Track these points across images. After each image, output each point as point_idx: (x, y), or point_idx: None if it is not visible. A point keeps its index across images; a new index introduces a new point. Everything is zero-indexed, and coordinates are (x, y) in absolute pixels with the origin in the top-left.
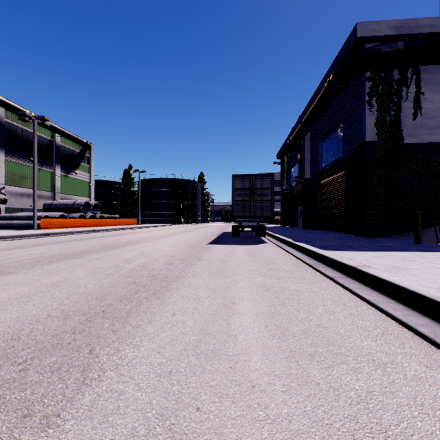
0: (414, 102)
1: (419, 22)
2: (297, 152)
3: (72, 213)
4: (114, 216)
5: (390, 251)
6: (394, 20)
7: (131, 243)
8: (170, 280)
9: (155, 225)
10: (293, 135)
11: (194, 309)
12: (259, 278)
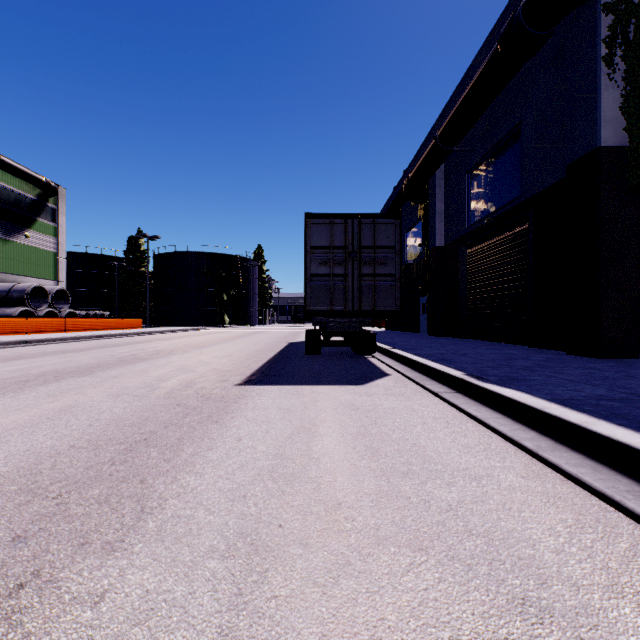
0: None
1: None
2: (419, 202)
3: (6, 307)
4: (100, 313)
5: None
6: None
7: (38, 380)
8: None
9: (173, 330)
10: (417, 166)
11: None
12: None
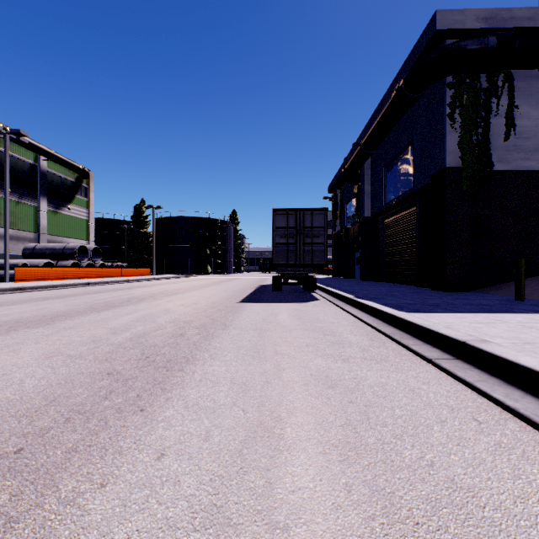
0: (507, 118)
1: (515, 13)
2: (354, 184)
3: (62, 260)
4: (120, 264)
5: (495, 313)
6: (484, 10)
7: (134, 300)
8: (173, 368)
9: (173, 276)
10: (350, 161)
11: (203, 439)
12: (316, 360)
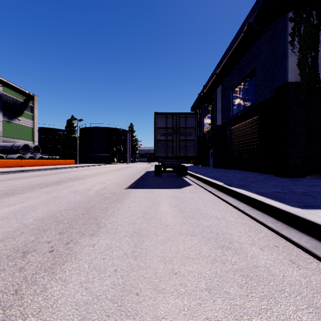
0: None
1: None
2: (209, 104)
3: (11, 154)
4: (54, 157)
5: None
6: None
7: (38, 187)
8: None
9: (90, 165)
10: (208, 87)
11: None
12: None
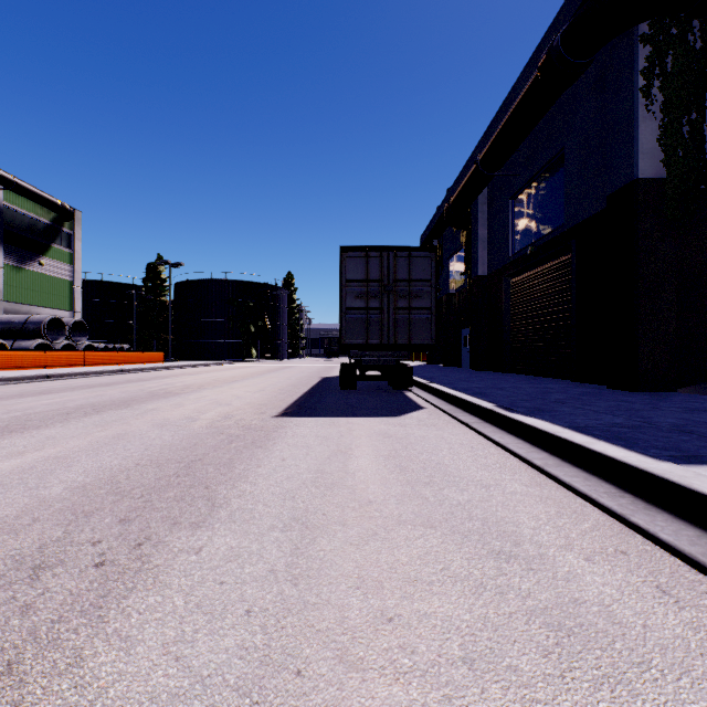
0: None
1: None
2: (461, 228)
3: (22, 340)
4: (119, 346)
5: None
6: None
7: (79, 412)
8: None
9: (197, 364)
10: (458, 191)
11: None
12: None
